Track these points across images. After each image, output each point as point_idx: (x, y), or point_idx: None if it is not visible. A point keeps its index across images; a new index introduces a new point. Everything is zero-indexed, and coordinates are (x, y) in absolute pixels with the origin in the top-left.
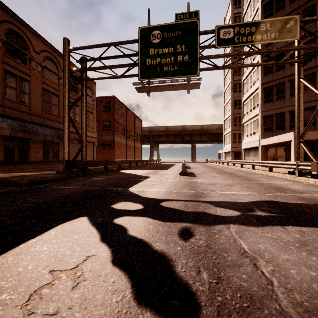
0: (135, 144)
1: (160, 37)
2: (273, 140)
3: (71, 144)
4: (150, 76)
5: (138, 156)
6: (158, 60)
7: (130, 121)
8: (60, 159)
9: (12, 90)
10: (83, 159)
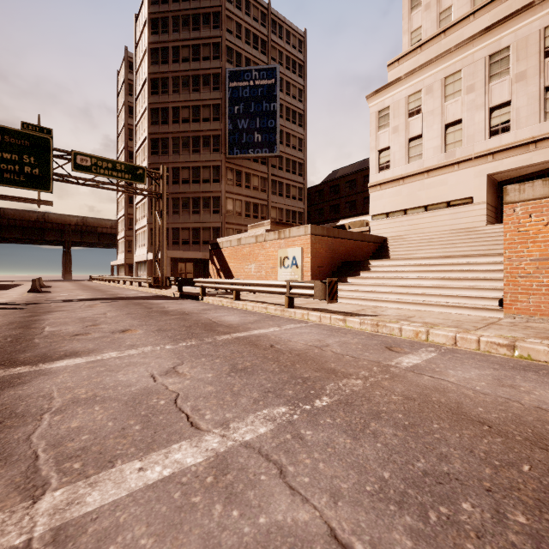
0: None
1: None
2: None
3: None
4: None
5: None
6: None
7: None
8: None
9: None
10: None
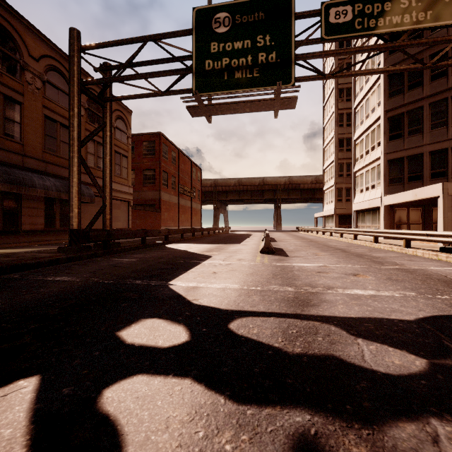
0: (192, 205)
1: (228, 23)
2: (406, 197)
3: (93, 204)
4: (212, 88)
5: (197, 222)
6: (226, 61)
7: (185, 170)
8: None
9: None
10: (105, 226)
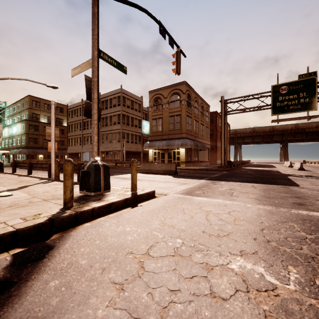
0: None
1: (286, 89)
2: None
3: (201, 150)
4: (279, 112)
5: (228, 157)
6: (285, 103)
7: None
8: (198, 160)
9: (188, 124)
10: (225, 160)
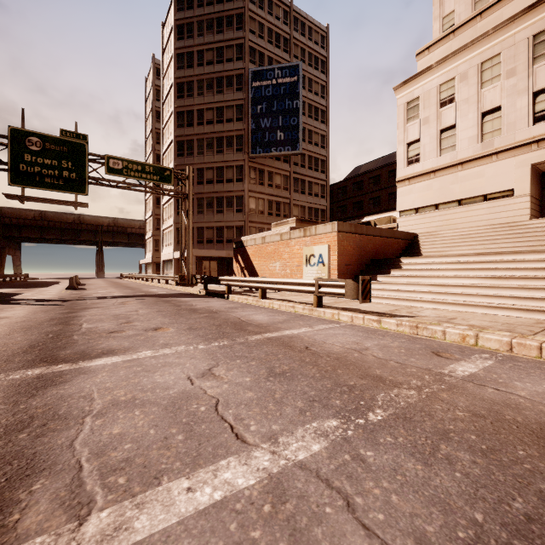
0: None
1: (40, 146)
2: None
3: None
4: (26, 183)
5: None
6: (38, 169)
7: None
8: None
9: None
10: None
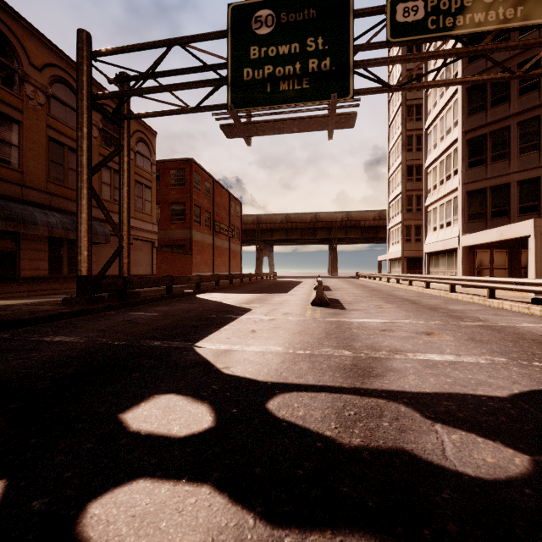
0: (230, 246)
1: (272, 23)
2: (489, 237)
3: (108, 245)
4: (252, 103)
5: (236, 267)
6: (269, 70)
7: (221, 204)
8: None
9: None
10: (122, 272)
